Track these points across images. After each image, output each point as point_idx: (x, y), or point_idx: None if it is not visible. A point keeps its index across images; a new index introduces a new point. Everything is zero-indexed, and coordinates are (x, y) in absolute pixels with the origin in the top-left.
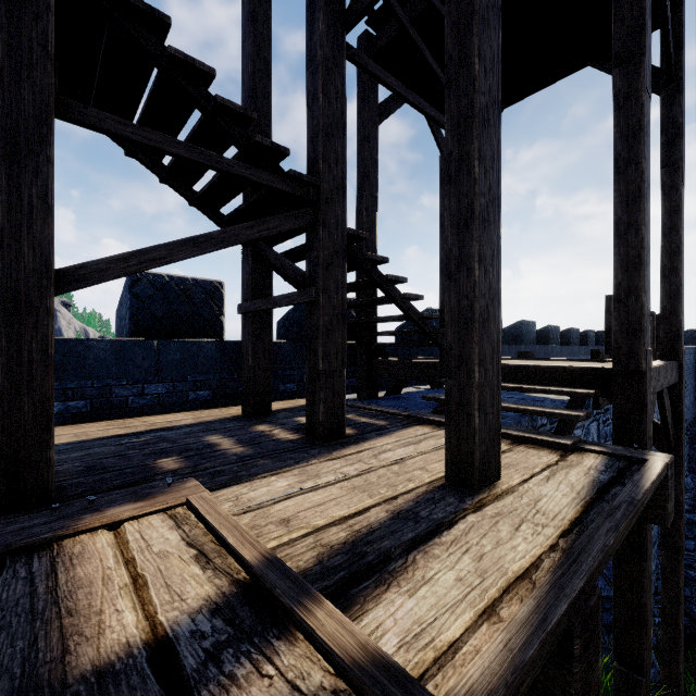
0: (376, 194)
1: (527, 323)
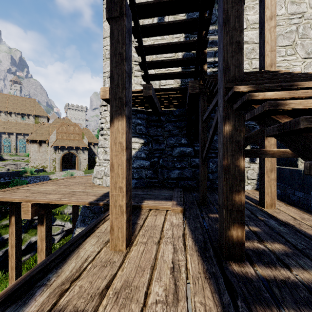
0: None
1: None
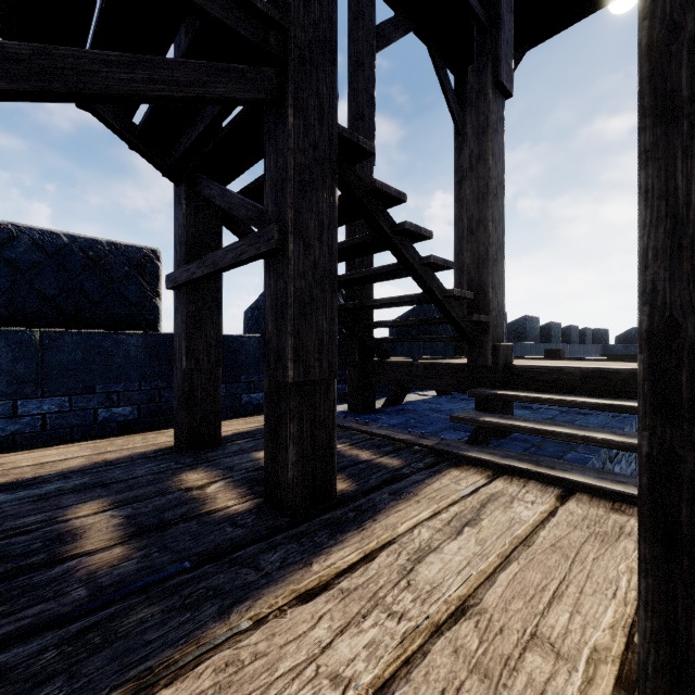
0: (373, 141)
1: (531, 319)
